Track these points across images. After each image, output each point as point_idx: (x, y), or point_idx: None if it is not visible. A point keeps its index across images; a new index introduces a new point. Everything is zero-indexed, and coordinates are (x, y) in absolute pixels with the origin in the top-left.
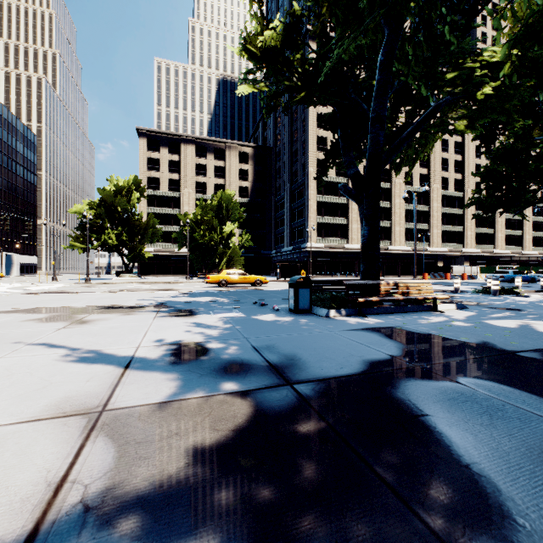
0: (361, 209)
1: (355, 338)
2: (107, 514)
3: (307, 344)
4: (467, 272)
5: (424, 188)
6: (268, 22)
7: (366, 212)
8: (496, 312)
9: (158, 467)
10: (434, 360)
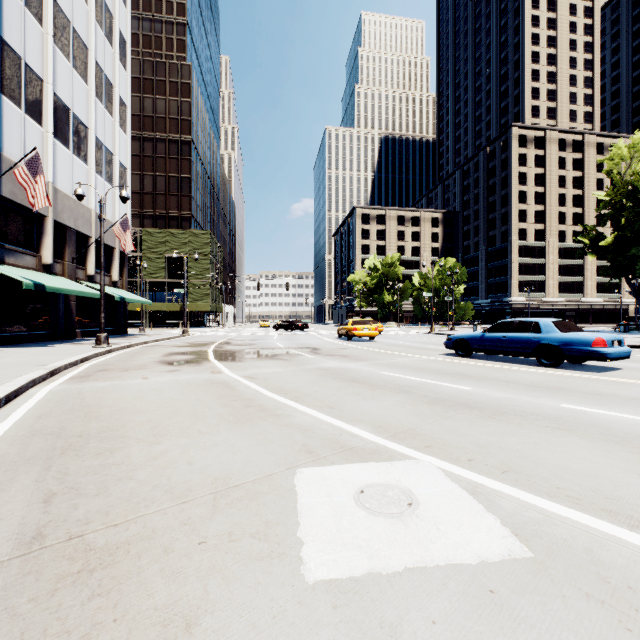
0: (638, 300)
1: None
2: None
3: None
4: None
5: None
6: (599, 236)
7: None
8: None
9: None
10: None
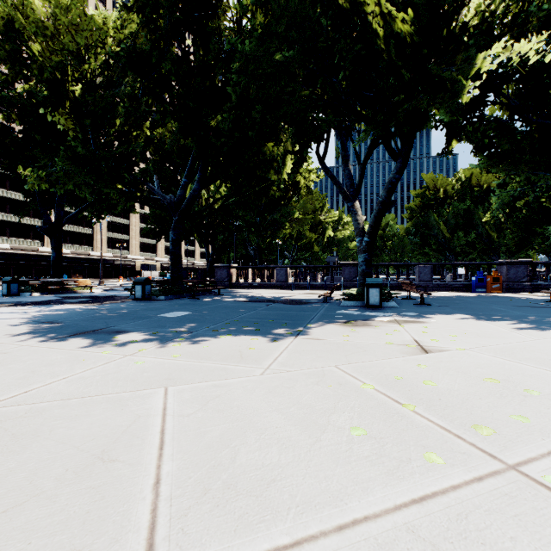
0: (52, 241)
1: (46, 298)
2: (2, 307)
3: (25, 300)
4: (153, 276)
5: (107, 220)
6: None
7: (54, 245)
8: (119, 291)
9: (4, 306)
10: (72, 298)
